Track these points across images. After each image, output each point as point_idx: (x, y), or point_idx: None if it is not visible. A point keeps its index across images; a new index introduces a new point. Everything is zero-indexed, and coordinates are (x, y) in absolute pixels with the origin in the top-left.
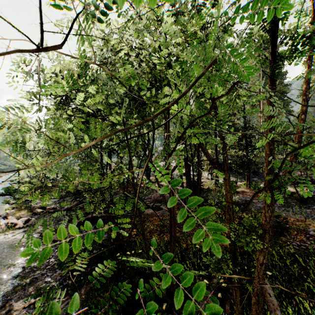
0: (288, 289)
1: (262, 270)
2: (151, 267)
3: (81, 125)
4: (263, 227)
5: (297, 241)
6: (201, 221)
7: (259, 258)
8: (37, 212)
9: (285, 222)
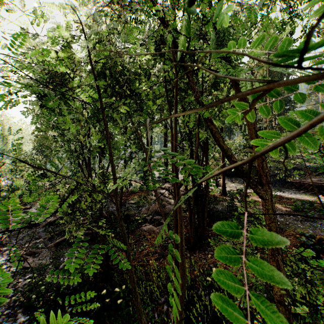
0: None
1: None
2: None
3: None
4: None
5: None
6: None
7: None
8: None
9: (320, 244)
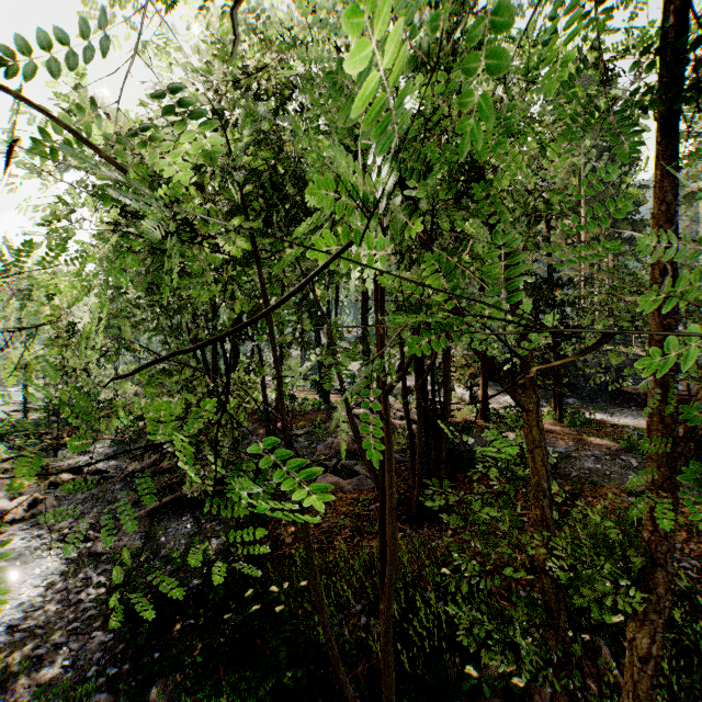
0: (683, 690)
1: (649, 678)
2: (331, 644)
3: (126, 257)
4: (649, 552)
5: (690, 557)
6: (460, 518)
7: (640, 642)
8: (61, 482)
9: None
